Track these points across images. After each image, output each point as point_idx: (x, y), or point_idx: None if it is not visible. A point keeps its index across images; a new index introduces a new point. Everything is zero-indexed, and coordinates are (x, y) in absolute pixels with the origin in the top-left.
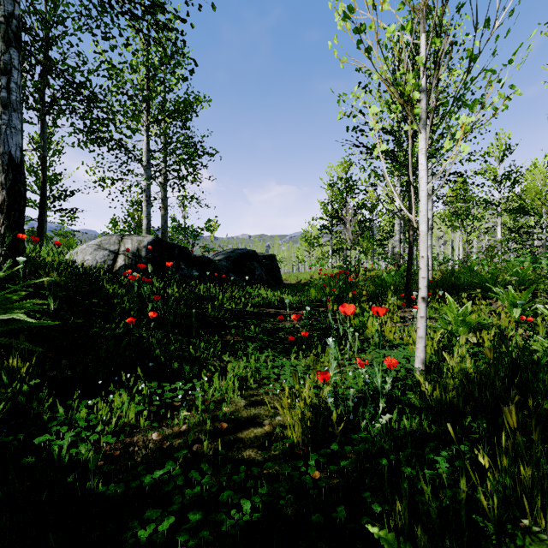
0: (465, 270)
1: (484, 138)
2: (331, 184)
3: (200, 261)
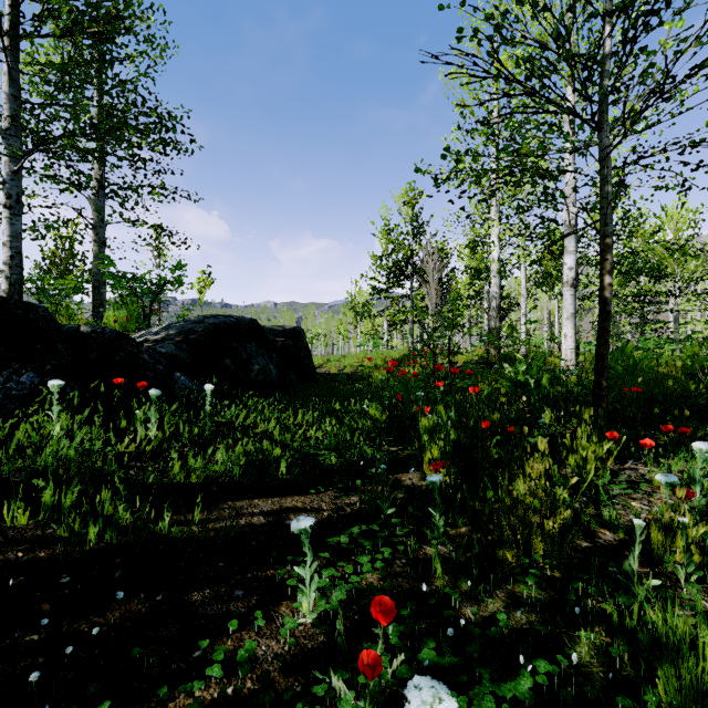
0: (624, 357)
1: (674, 122)
2: (387, 231)
3: (89, 343)
